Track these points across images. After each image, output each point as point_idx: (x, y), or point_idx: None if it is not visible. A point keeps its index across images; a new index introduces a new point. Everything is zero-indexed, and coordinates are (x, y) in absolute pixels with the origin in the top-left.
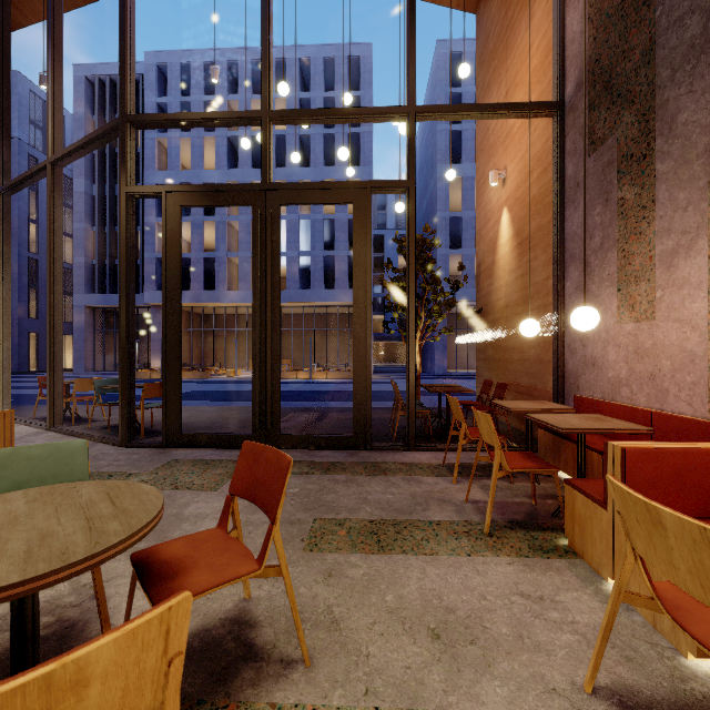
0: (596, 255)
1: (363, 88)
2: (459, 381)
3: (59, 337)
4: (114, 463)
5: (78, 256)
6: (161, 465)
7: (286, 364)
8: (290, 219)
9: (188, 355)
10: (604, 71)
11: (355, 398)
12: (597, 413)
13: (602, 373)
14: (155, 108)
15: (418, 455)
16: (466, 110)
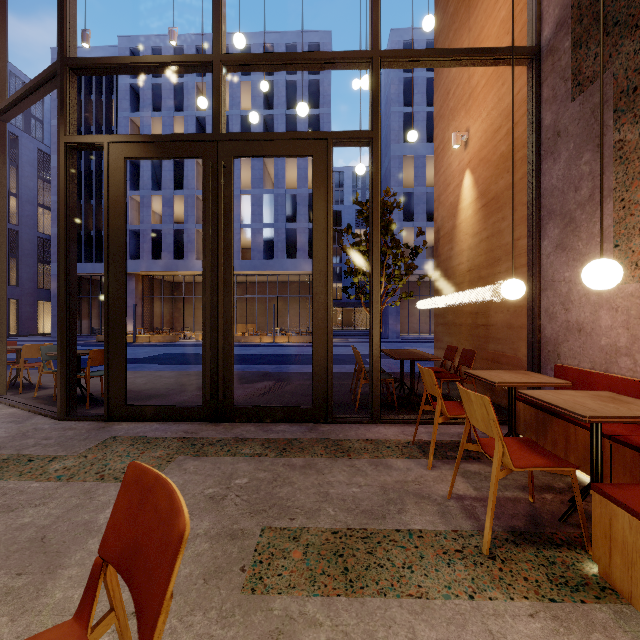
0: (583, 209)
1: (322, 72)
2: (412, 344)
3: (2, 301)
4: (43, 442)
5: (55, 227)
6: (95, 444)
7: (251, 328)
8: (254, 193)
9: (159, 320)
10: (594, 1)
11: (315, 367)
12: (587, 385)
13: (592, 340)
14: (128, 89)
15: (384, 429)
16: (435, 55)
